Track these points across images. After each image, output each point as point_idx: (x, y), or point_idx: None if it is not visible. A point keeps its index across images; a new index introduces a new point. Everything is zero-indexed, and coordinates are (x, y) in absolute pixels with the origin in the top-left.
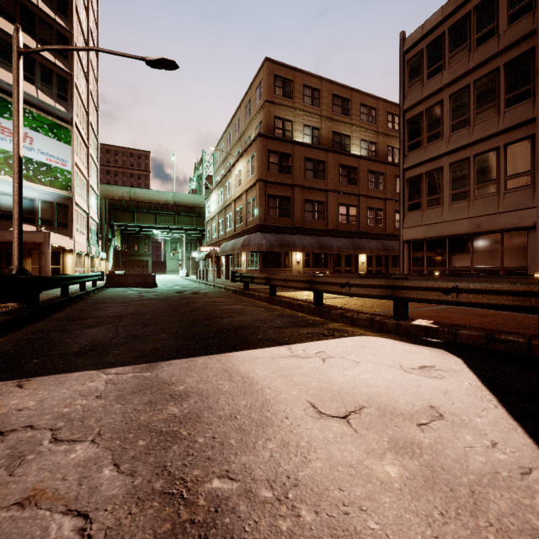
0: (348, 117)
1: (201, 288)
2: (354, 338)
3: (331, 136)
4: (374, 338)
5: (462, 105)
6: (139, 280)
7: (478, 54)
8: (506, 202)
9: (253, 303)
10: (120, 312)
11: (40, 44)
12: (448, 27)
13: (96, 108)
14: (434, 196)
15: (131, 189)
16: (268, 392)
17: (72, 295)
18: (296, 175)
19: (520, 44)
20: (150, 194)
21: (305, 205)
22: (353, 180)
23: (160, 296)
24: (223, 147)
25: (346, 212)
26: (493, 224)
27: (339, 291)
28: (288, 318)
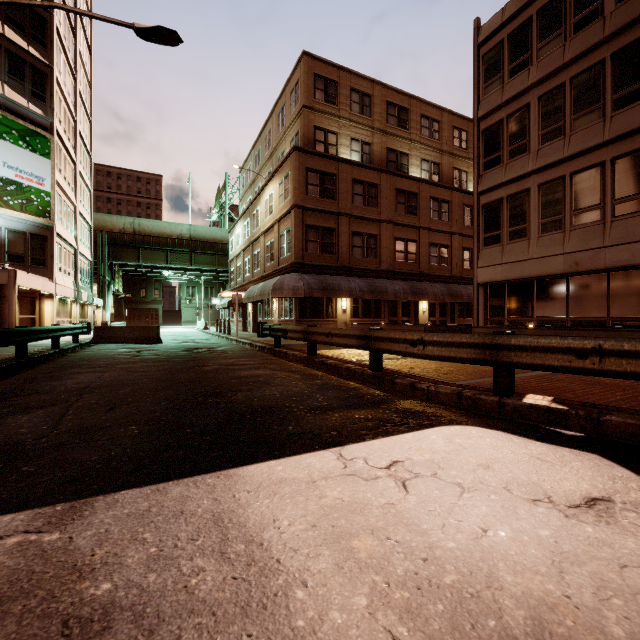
0: (405, 131)
1: (219, 344)
2: (443, 431)
3: (385, 154)
4: (474, 431)
5: (555, 109)
6: (137, 334)
7: (577, 43)
8: (614, 233)
9: (284, 366)
10: (87, 383)
11: (6, 24)
12: (536, 10)
13: (88, 115)
14: (517, 227)
15: (135, 219)
16: (300, 599)
17: (34, 355)
18: (342, 201)
19: (632, 27)
20: (159, 226)
21: (353, 239)
22: (412, 209)
23: (160, 355)
24: (250, 168)
25: (404, 249)
26: (596, 261)
27: (409, 352)
28: (334, 392)
